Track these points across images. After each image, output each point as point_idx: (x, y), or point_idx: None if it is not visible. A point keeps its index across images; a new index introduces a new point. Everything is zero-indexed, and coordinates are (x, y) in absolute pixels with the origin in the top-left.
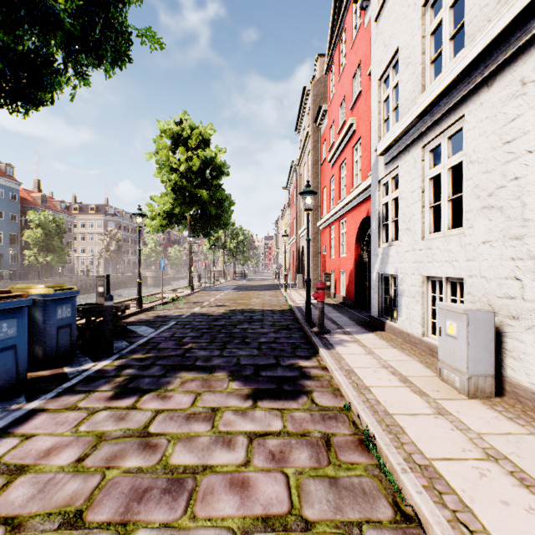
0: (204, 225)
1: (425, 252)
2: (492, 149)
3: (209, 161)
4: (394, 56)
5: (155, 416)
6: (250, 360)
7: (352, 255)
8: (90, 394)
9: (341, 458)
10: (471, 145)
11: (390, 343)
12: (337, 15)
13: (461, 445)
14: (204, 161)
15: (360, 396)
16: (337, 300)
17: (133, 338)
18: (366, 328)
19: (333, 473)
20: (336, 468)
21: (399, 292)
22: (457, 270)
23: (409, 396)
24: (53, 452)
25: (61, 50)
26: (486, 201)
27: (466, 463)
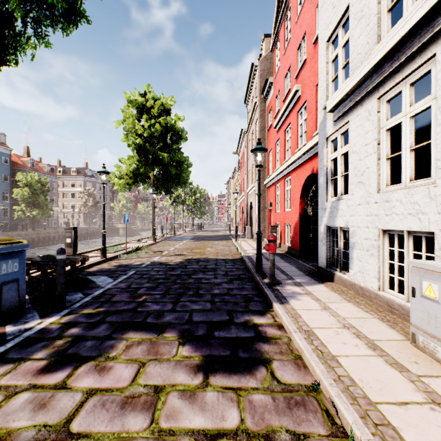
0: (165, 183)
1: (381, 205)
2: None
3: (169, 128)
4: (343, 15)
5: (84, 401)
6: (202, 316)
7: (297, 209)
8: (20, 364)
9: None
10: None
11: (343, 296)
12: None
13: None
14: (165, 128)
15: (329, 371)
16: (282, 249)
17: (90, 289)
18: (315, 279)
19: None
20: None
21: (350, 244)
22: (425, 223)
23: (386, 371)
24: None
25: None
26: None
27: None
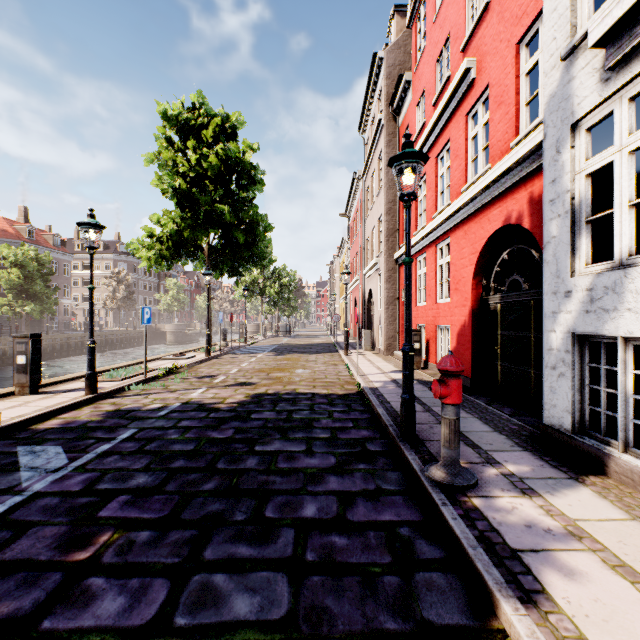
0: (229, 259)
1: None
2: None
3: (234, 163)
4: None
5: None
6: None
7: (465, 299)
8: None
9: None
10: None
11: None
12: None
13: None
14: (226, 164)
15: None
16: (433, 373)
17: None
18: (551, 463)
19: None
20: None
21: None
22: None
23: None
24: None
25: None
26: None
27: None
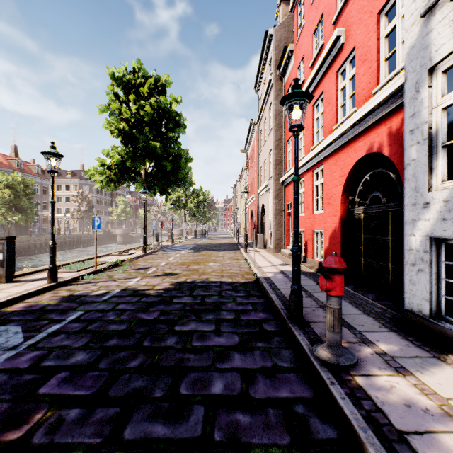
0: (160, 182)
1: None
2: None
3: (163, 111)
4: None
5: None
6: None
7: (336, 210)
8: None
9: None
10: None
11: None
12: None
13: None
14: (158, 112)
15: None
16: (310, 266)
17: None
18: (415, 343)
19: None
20: None
21: None
22: None
23: None
24: None
25: None
26: None
27: None
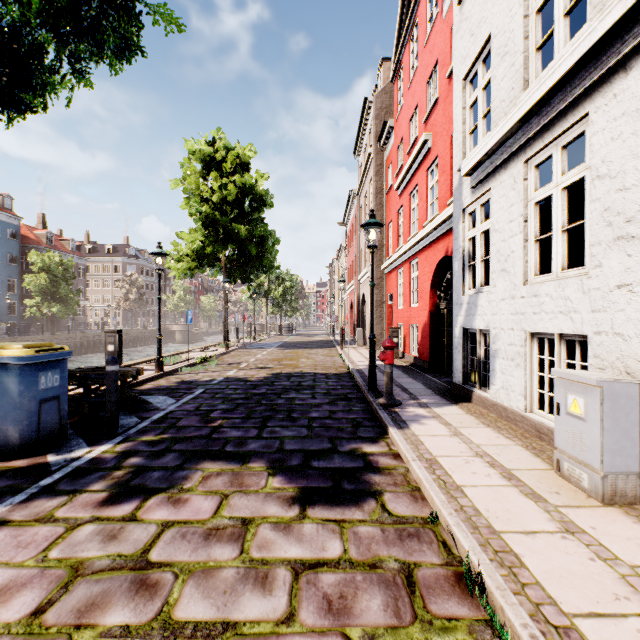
0: (242, 268)
1: (528, 301)
2: (633, 156)
3: (248, 190)
4: (484, 47)
5: (160, 533)
6: (297, 444)
7: (426, 305)
8: (75, 496)
9: (432, 608)
10: (599, 154)
11: (481, 419)
12: (406, 7)
13: (611, 587)
14: (242, 190)
15: (451, 502)
16: (406, 361)
17: (146, 411)
18: (447, 399)
19: (421, 637)
20: (425, 628)
21: (491, 352)
22: (577, 324)
23: (519, 502)
24: (2, 597)
25: (46, 32)
26: (622, 230)
27: (627, 623)
